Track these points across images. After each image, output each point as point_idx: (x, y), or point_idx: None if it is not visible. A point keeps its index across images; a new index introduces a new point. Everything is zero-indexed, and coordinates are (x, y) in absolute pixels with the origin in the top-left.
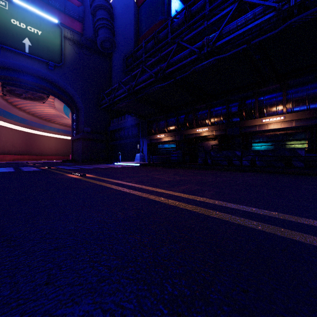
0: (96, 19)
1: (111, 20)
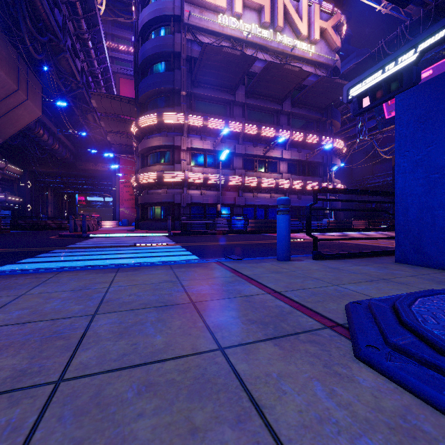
0: None
1: None
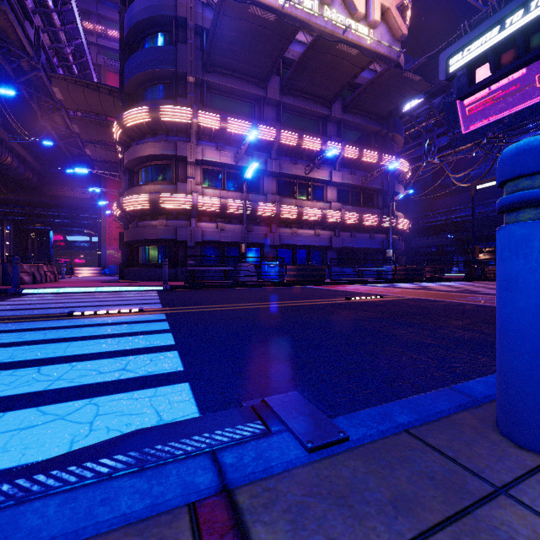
0: None
1: None
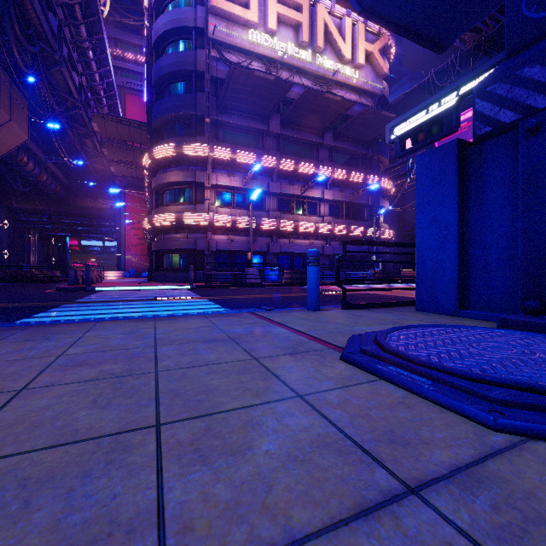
0: None
1: None
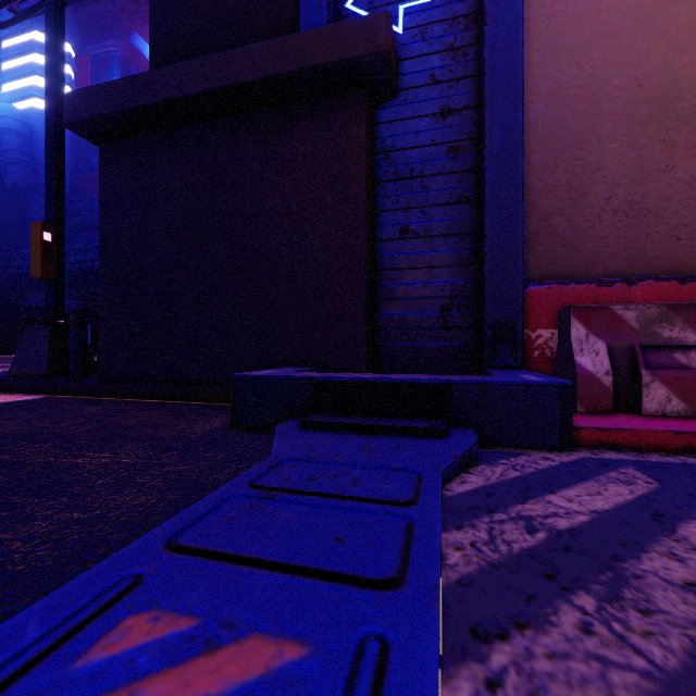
0: (4, 148)
1: (31, 152)
